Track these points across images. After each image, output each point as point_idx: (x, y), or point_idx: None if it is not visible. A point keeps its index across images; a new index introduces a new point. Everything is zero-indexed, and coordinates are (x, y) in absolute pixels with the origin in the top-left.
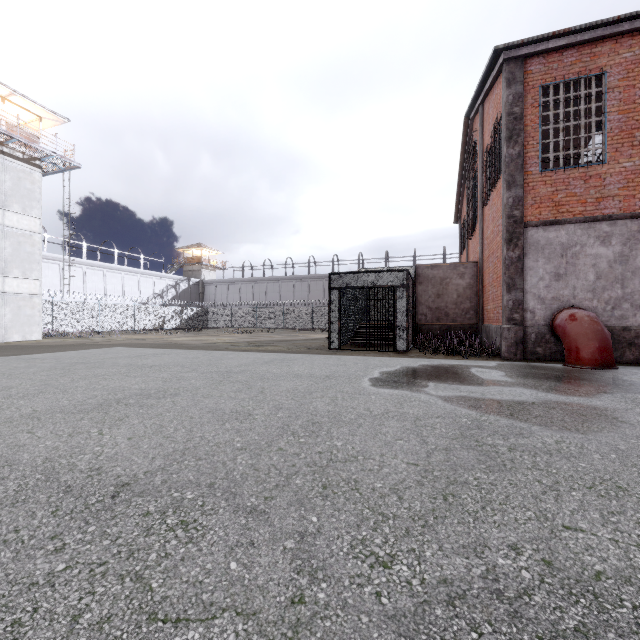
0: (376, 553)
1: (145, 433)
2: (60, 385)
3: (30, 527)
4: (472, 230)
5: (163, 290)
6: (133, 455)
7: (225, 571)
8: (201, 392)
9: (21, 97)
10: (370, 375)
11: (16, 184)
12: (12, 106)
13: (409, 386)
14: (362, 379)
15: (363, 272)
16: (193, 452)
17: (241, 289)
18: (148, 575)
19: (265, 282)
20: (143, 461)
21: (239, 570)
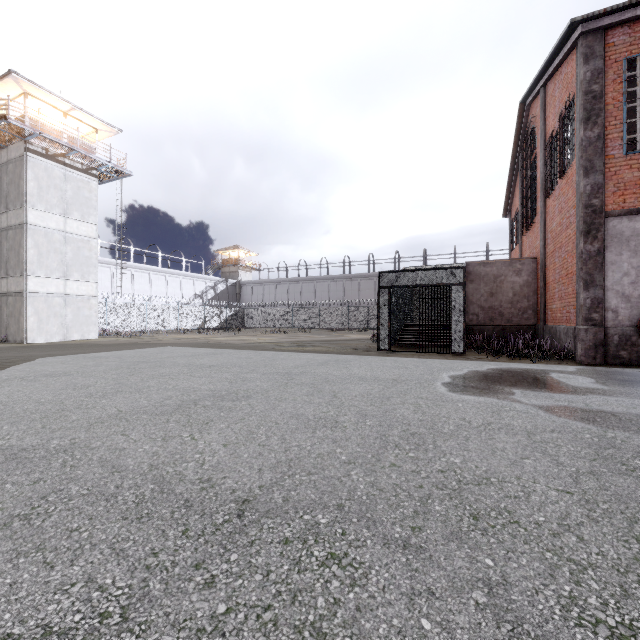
0: (603, 620)
1: (238, 439)
2: (133, 384)
3: (167, 550)
4: (529, 223)
5: (203, 291)
6: (237, 465)
7: (420, 632)
8: (272, 395)
9: (80, 111)
10: (440, 379)
11: (76, 193)
12: (72, 120)
13: (493, 393)
14: (434, 384)
15: (415, 270)
16: (299, 464)
17: (276, 289)
18: (328, 629)
19: (300, 282)
20: (251, 473)
21: (437, 632)
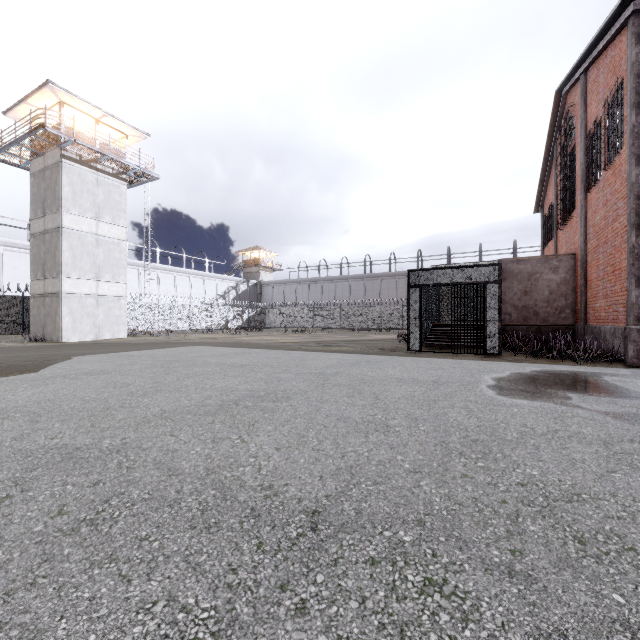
0: None
1: (289, 443)
2: (170, 383)
3: (245, 566)
4: (567, 218)
5: (225, 291)
6: (296, 471)
7: None
8: (312, 396)
9: (111, 118)
10: (484, 382)
11: (107, 197)
12: (104, 127)
13: (546, 397)
14: (479, 386)
15: (447, 268)
16: (361, 472)
17: (297, 289)
18: None
19: (320, 282)
20: (313, 480)
21: None
